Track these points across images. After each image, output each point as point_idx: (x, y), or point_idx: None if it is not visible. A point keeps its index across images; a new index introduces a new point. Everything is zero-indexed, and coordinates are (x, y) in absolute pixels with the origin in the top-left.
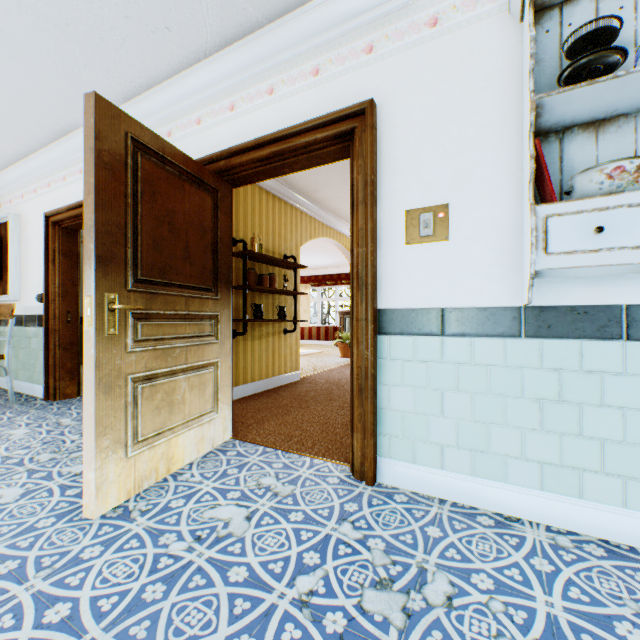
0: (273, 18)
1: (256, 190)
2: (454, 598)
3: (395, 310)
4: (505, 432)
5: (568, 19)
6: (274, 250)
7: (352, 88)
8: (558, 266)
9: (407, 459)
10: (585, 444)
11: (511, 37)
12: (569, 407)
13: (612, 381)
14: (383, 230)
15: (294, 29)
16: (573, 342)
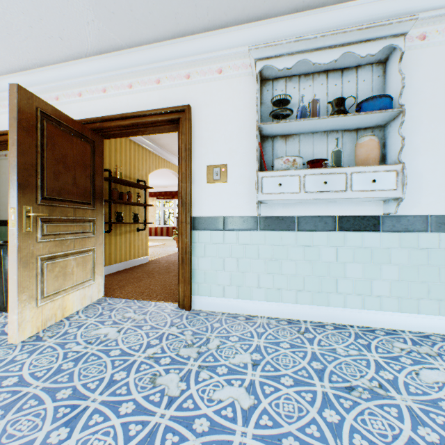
0: (132, 46)
1: None
2: (220, 345)
3: (201, 217)
4: (251, 276)
5: (275, 87)
6: (131, 176)
7: (179, 95)
8: (266, 199)
9: (207, 295)
10: (282, 278)
11: (254, 88)
12: (276, 262)
13: (292, 249)
14: (195, 175)
15: (145, 55)
16: (278, 232)
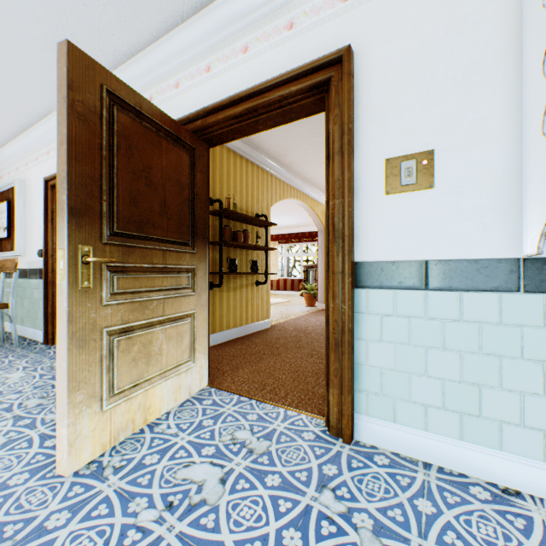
0: None
1: (231, 155)
2: None
3: (373, 263)
4: (500, 395)
5: None
6: (247, 209)
7: (327, 38)
8: None
9: (386, 417)
10: None
11: None
12: None
13: None
14: (360, 180)
15: None
16: None
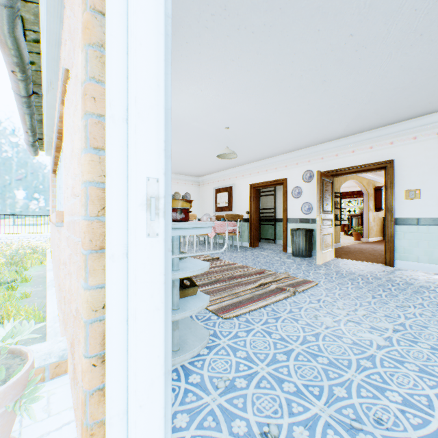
0: (356, 134)
1: None
2: (418, 277)
3: (400, 218)
4: None
5: None
6: None
7: (384, 154)
8: None
9: (405, 260)
10: None
11: None
12: None
13: None
14: (396, 195)
15: (363, 136)
16: None
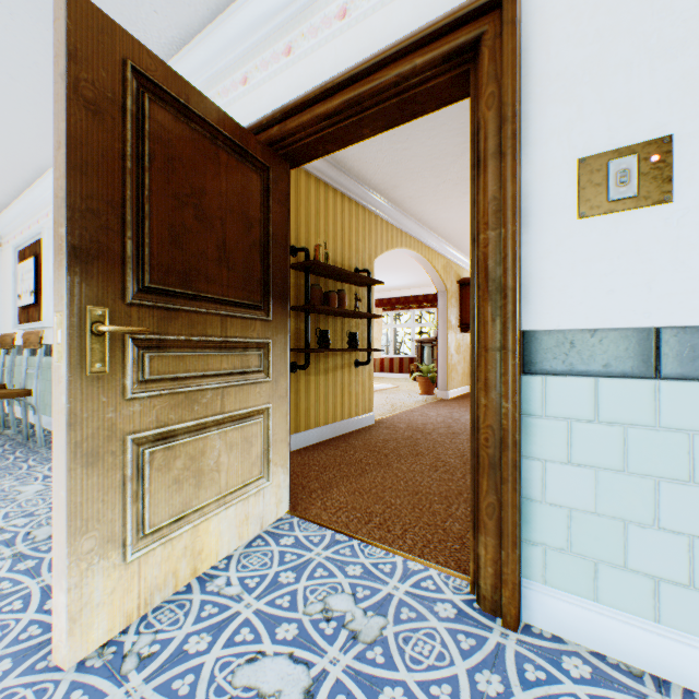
0: None
1: (321, 187)
2: None
3: (556, 332)
4: None
5: None
6: (343, 262)
7: None
8: None
9: (580, 591)
10: None
11: None
12: None
13: None
14: (532, 198)
15: None
16: None
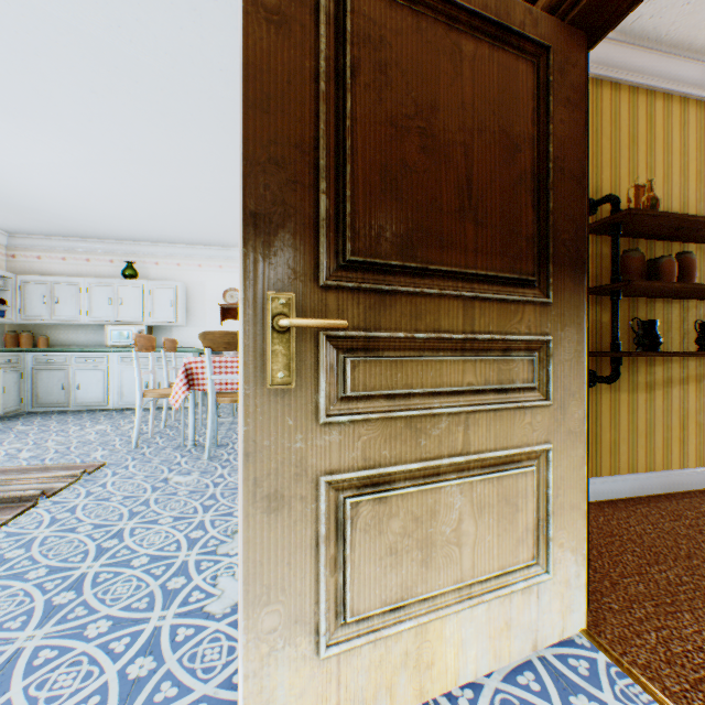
0: None
1: (638, 98)
2: None
3: None
4: None
5: None
6: (683, 210)
7: None
8: None
9: None
10: None
11: None
12: None
13: None
14: None
15: None
16: None
